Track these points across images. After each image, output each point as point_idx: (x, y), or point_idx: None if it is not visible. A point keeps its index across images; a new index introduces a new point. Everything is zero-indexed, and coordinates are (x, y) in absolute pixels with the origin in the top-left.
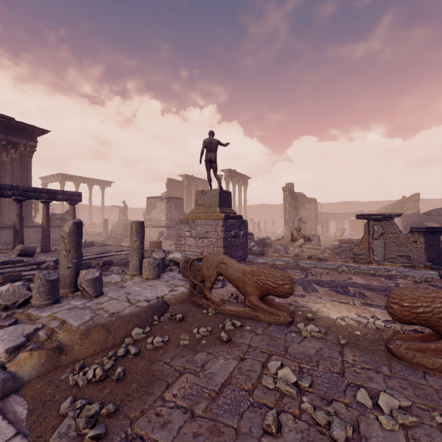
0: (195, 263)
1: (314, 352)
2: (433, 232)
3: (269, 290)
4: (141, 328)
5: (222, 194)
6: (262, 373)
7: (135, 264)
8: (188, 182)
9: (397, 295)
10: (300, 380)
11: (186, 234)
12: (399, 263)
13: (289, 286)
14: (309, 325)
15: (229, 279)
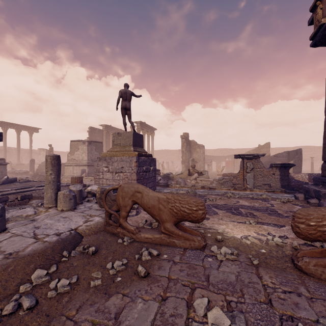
0: (111, 193)
1: (235, 278)
2: (285, 167)
3: (184, 216)
4: (44, 268)
5: (136, 136)
6: (188, 317)
7: (50, 196)
8: (107, 131)
9: (303, 215)
10: (233, 322)
11: (104, 169)
12: (264, 189)
13: (202, 212)
14: (222, 248)
15: (145, 207)
